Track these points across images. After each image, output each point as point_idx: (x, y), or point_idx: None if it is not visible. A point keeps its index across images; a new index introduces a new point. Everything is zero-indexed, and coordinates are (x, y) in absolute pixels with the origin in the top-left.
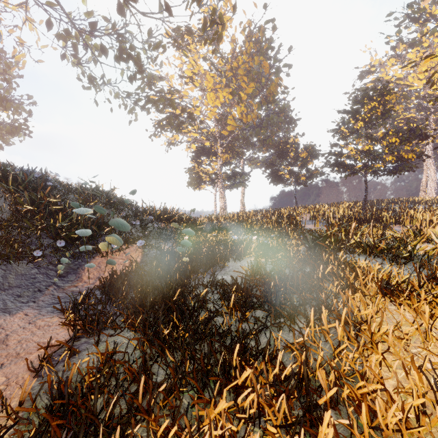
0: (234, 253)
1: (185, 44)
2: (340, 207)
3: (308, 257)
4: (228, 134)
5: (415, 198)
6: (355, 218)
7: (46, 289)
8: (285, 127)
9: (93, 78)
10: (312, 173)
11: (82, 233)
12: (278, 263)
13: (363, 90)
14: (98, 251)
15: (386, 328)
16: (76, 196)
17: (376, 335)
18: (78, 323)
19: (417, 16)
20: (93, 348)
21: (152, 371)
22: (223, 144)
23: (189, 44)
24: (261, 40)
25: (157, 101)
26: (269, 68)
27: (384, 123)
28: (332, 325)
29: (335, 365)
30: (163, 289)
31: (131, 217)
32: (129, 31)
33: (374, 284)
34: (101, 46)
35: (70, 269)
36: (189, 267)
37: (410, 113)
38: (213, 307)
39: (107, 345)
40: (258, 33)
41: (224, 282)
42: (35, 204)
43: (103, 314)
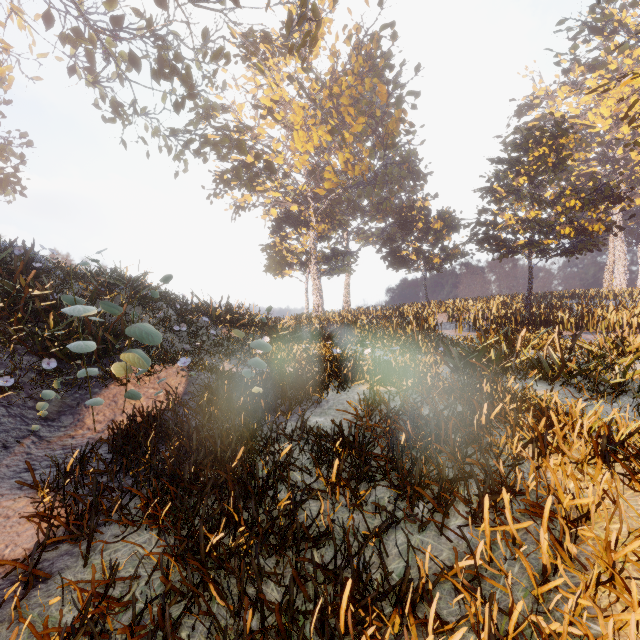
0: (336, 378)
1: (261, 59)
2: (491, 303)
3: (456, 386)
4: (325, 194)
5: (598, 290)
6: (516, 320)
7: (17, 443)
8: (410, 185)
9: (118, 105)
10: (449, 253)
11: (78, 347)
12: (409, 396)
13: (526, 129)
14: (113, 375)
15: (637, 542)
16: (81, 286)
17: (614, 552)
18: (59, 512)
19: (601, 26)
20: (78, 567)
21: (183, 623)
22: (318, 208)
23: (268, 58)
24: (374, 53)
25: (217, 142)
26: (388, 95)
27: (558, 179)
28: (521, 525)
29: (546, 626)
30: (216, 445)
31: (172, 319)
32: (174, 32)
33: (582, 440)
34: (130, 55)
35: (65, 406)
36: (263, 403)
37: (590, 166)
38: (302, 478)
39: (95, 571)
40: (370, 43)
41: (321, 432)
42: (10, 298)
43: (108, 492)
